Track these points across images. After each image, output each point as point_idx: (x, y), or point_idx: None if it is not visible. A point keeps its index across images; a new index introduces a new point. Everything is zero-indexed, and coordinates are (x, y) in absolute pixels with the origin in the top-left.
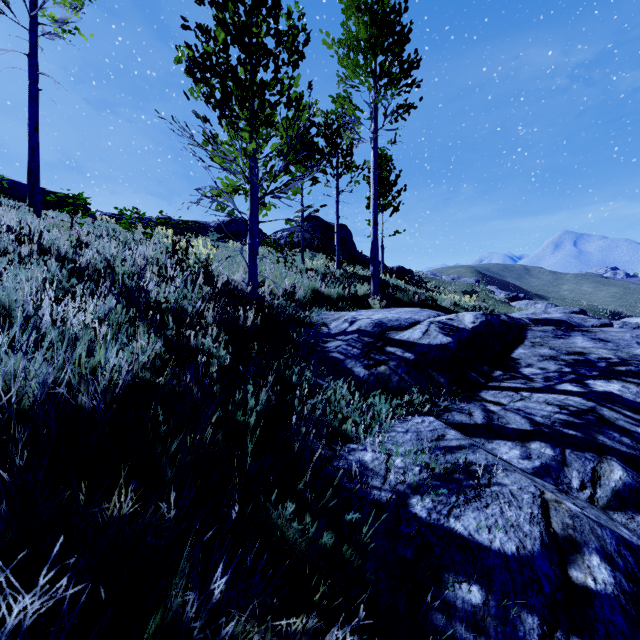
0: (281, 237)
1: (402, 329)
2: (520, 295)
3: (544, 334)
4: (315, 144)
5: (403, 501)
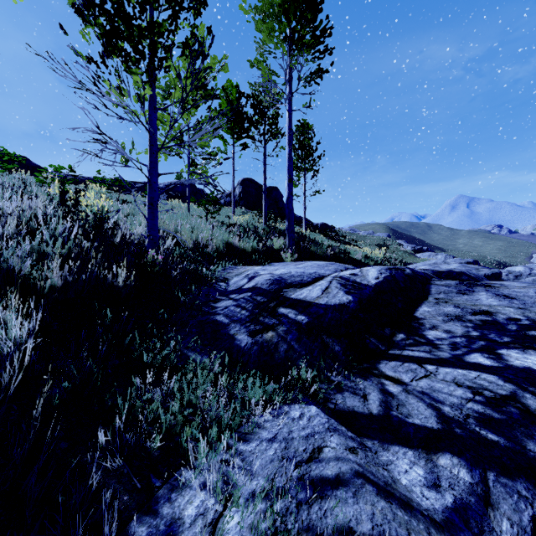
0: (221, 197)
1: (302, 286)
2: (424, 248)
3: (448, 289)
4: (245, 113)
5: None
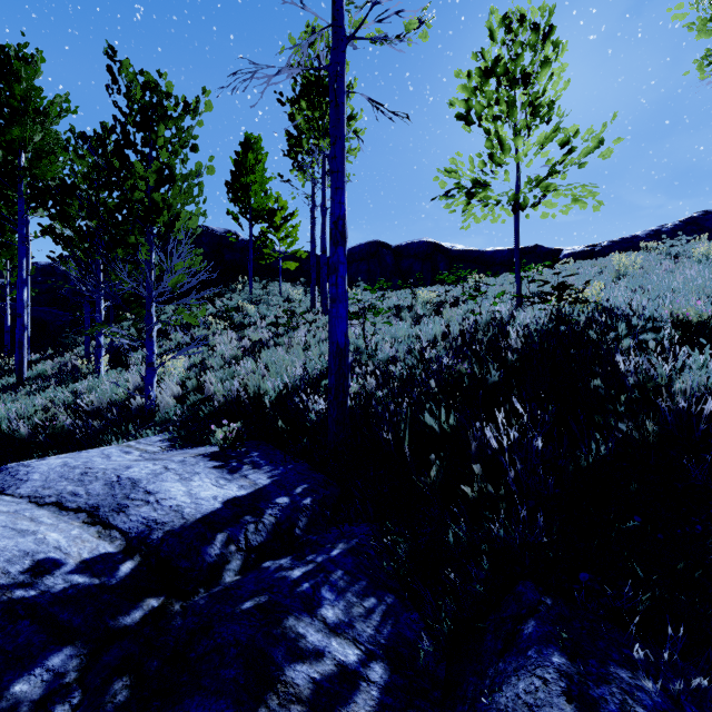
0: None
1: None
2: None
3: None
4: None
5: None
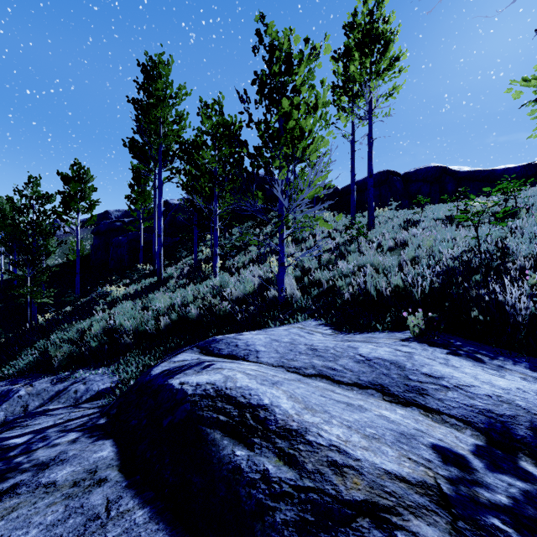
0: None
1: (205, 352)
2: None
3: None
4: None
5: (72, 372)
